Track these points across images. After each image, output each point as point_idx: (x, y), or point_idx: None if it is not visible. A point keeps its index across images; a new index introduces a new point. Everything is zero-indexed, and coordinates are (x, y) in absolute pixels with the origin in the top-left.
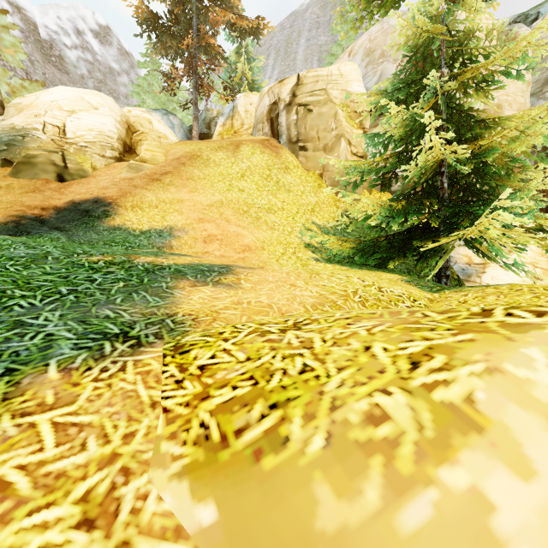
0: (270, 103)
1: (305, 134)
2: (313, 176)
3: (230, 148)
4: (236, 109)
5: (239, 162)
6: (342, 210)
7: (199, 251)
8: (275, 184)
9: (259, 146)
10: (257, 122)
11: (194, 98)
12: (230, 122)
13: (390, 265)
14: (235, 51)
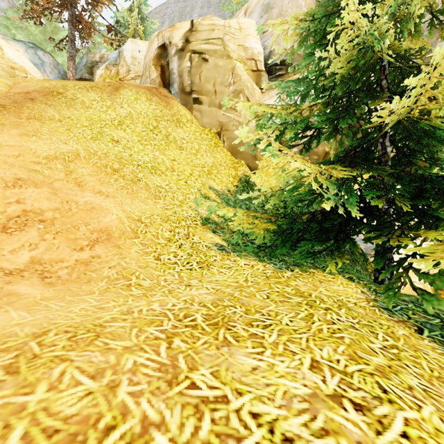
0: (159, 48)
1: (199, 86)
2: (209, 134)
3: (107, 89)
4: (122, 54)
5: (117, 106)
6: (242, 173)
7: None
8: (163, 138)
9: (144, 92)
10: (145, 69)
11: (70, 34)
12: (115, 67)
13: (329, 260)
14: (127, 8)
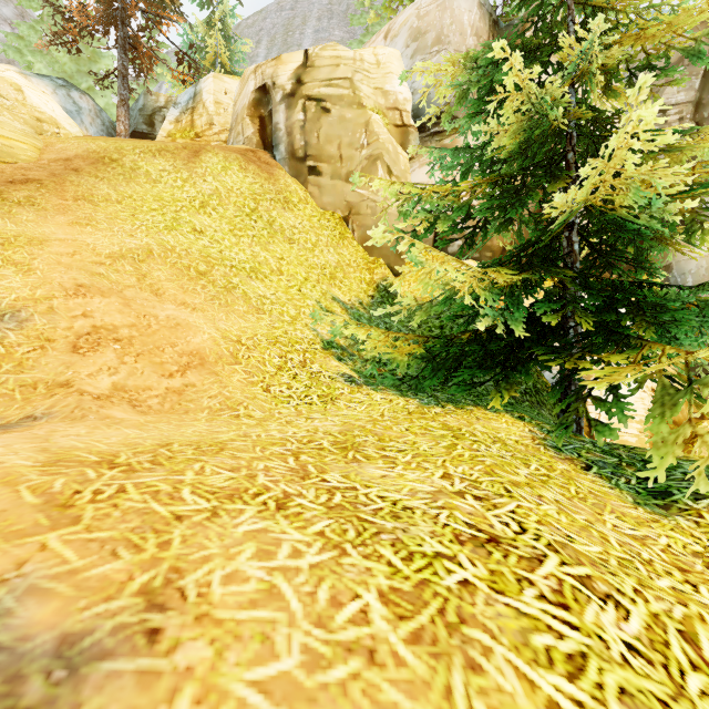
0: (258, 90)
1: (318, 149)
2: (332, 220)
3: (182, 154)
4: (200, 97)
5: (197, 180)
6: (380, 278)
7: (46, 378)
8: (265, 226)
9: (236, 158)
10: (235, 121)
11: (121, 67)
12: (189, 117)
13: (493, 394)
14: (204, 21)
